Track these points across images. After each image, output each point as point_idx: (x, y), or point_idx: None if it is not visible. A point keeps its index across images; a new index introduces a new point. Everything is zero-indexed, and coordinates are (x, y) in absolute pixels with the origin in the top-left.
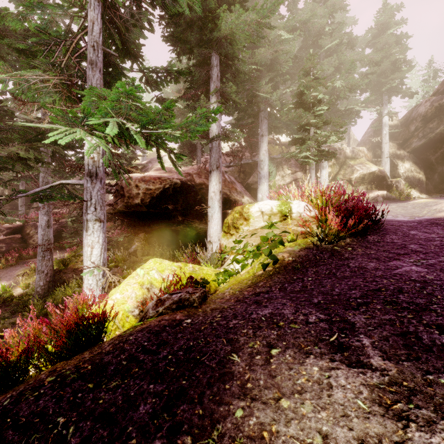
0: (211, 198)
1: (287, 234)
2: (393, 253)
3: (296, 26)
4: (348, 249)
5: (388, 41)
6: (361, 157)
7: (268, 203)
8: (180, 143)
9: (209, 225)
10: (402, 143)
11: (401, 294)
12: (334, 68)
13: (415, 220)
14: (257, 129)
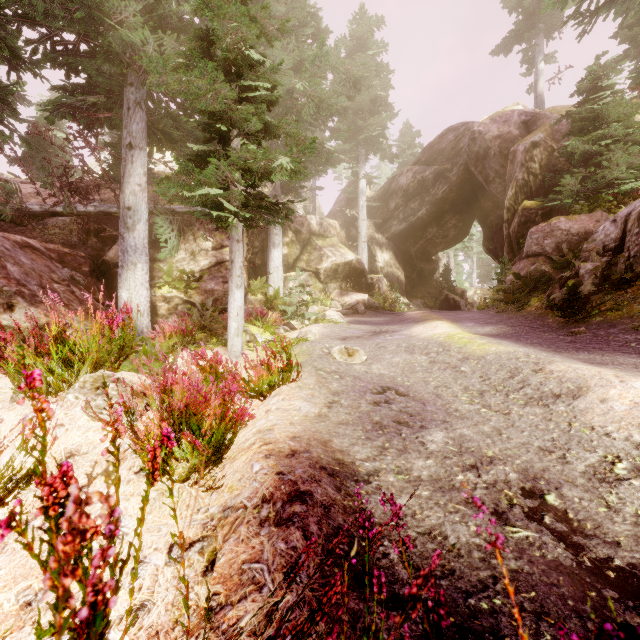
0: None
1: None
2: None
3: None
4: None
5: (367, 65)
6: (332, 236)
7: None
8: None
9: None
10: (380, 224)
11: None
12: (291, 61)
13: None
14: None
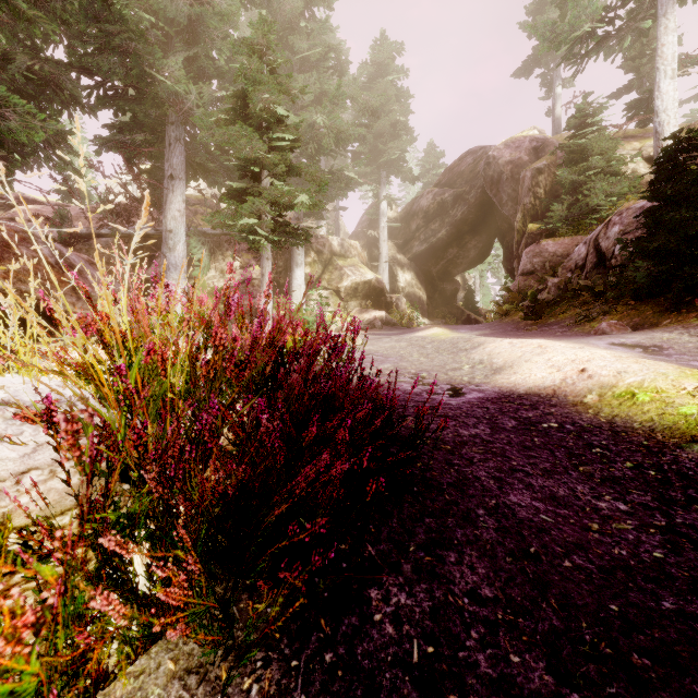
0: None
1: None
2: None
3: None
4: None
5: (388, 91)
6: (353, 256)
7: None
8: None
9: None
10: (402, 245)
11: None
12: (313, 94)
13: (474, 407)
14: None
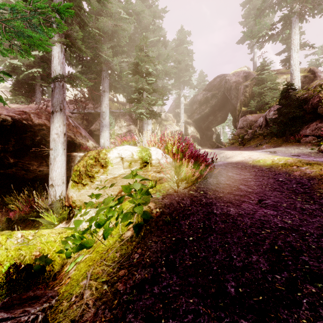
0: (54, 140)
1: (147, 180)
2: (236, 195)
3: (131, 13)
4: (201, 193)
5: (184, 51)
6: (170, 120)
7: (128, 149)
8: (14, 82)
9: (51, 167)
10: (189, 115)
11: (300, 254)
12: (155, 56)
13: (221, 164)
14: (99, 86)
